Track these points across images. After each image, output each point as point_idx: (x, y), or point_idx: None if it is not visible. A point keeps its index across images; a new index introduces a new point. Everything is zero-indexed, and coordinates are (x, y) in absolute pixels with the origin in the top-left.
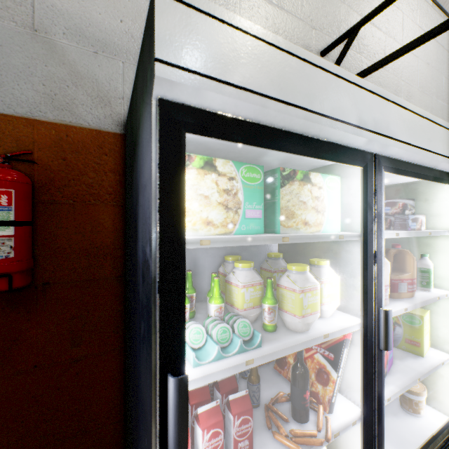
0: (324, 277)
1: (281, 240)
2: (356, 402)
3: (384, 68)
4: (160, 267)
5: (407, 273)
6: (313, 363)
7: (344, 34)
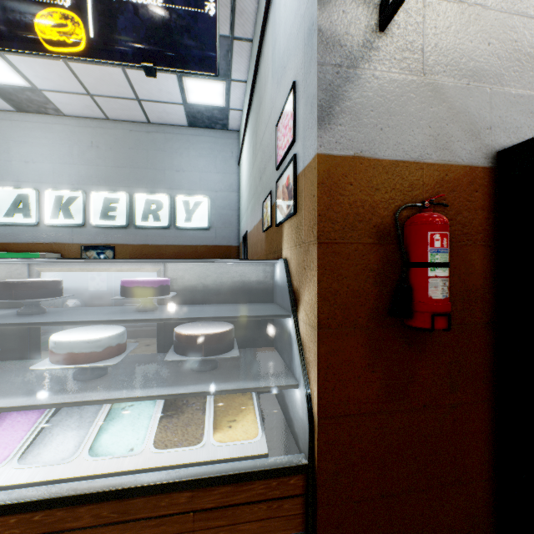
0: None
1: None
2: None
3: None
4: None
5: None
6: None
7: None
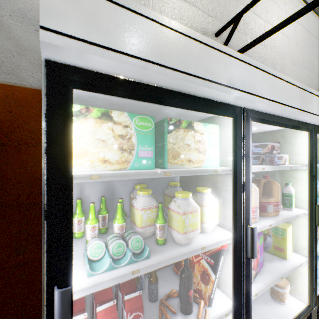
0: (205, 202)
1: (164, 175)
2: (230, 297)
3: (263, 46)
4: (47, 199)
5: (273, 198)
6: (200, 266)
7: (231, 20)
